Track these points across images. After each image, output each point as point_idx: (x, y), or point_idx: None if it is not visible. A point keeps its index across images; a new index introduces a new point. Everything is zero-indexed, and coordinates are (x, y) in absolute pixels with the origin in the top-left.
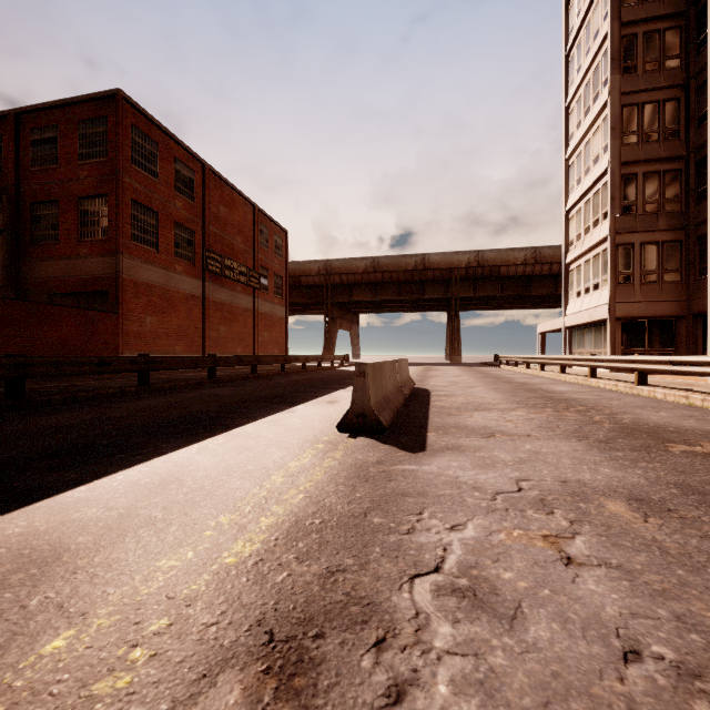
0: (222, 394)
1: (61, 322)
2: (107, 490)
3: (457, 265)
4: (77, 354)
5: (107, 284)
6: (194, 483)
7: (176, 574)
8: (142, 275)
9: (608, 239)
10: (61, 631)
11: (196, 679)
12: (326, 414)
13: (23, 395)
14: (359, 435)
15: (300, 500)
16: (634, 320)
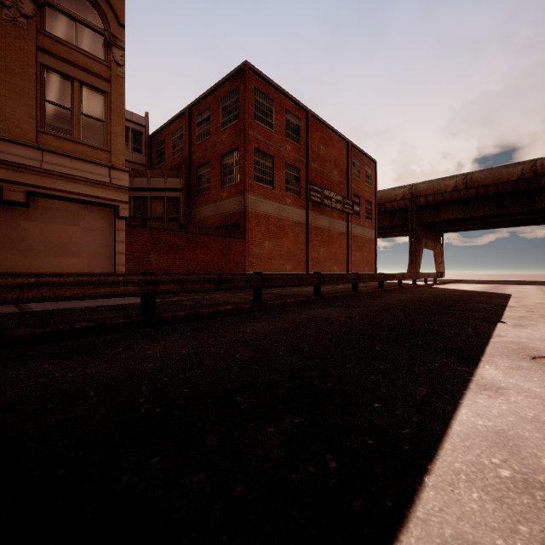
0: (333, 319)
1: (207, 247)
2: None
3: None
4: (217, 272)
5: (238, 217)
6: None
7: None
8: (262, 208)
9: None
10: None
11: None
12: None
13: (154, 311)
14: None
15: None
16: None
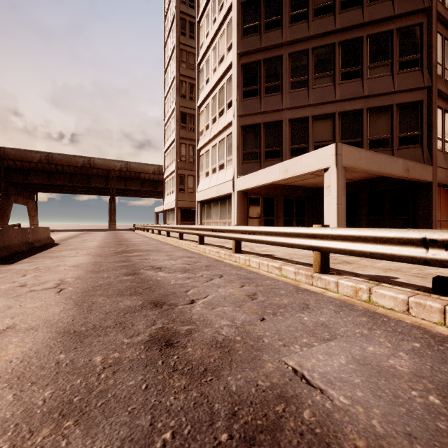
0: None
1: None
2: None
3: (114, 168)
4: None
5: None
6: None
7: None
8: None
9: (175, 171)
10: None
11: None
12: None
13: None
14: None
15: None
16: (185, 208)
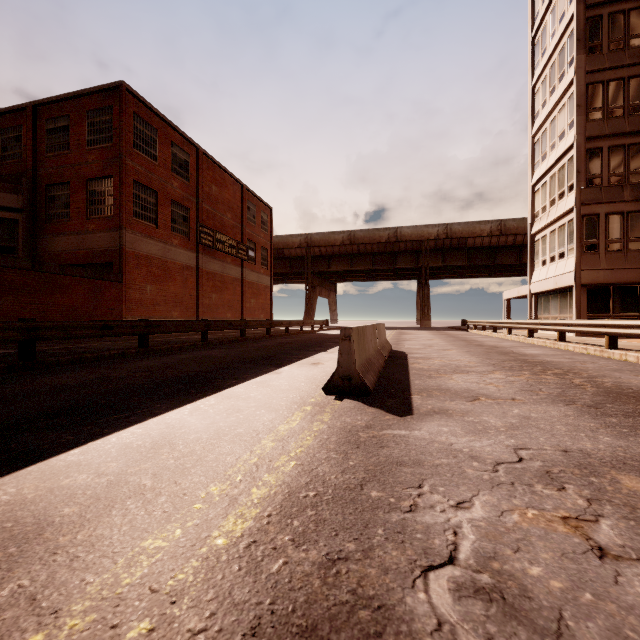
0: (213, 355)
1: (71, 290)
2: (99, 454)
3: (427, 237)
4: (85, 319)
5: (112, 256)
6: (185, 446)
7: (162, 558)
8: (143, 248)
9: (574, 210)
10: (28, 635)
11: None
12: (311, 375)
13: (35, 356)
14: (345, 397)
15: (291, 468)
16: (599, 286)
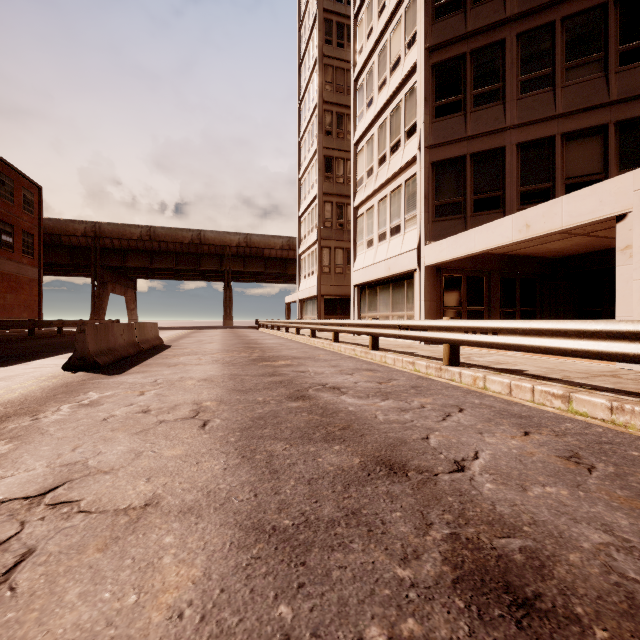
0: None
1: None
2: None
3: (230, 244)
4: None
5: None
6: None
7: None
8: None
9: (317, 242)
10: None
11: None
12: (61, 363)
13: None
14: (81, 371)
15: (14, 396)
16: (331, 297)
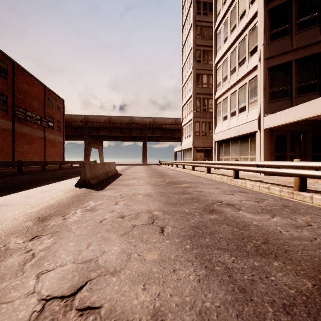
0: (25, 178)
1: None
2: None
3: (146, 123)
4: None
5: None
6: (15, 201)
7: (13, 214)
8: None
9: (192, 119)
10: None
11: (21, 223)
12: (74, 182)
13: None
14: (83, 187)
15: (53, 202)
16: (200, 148)
